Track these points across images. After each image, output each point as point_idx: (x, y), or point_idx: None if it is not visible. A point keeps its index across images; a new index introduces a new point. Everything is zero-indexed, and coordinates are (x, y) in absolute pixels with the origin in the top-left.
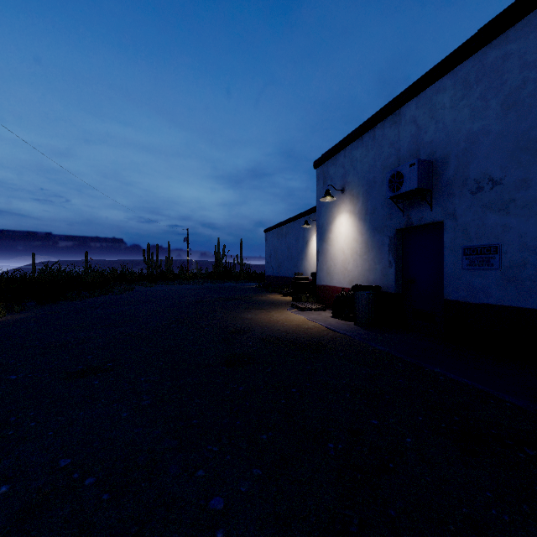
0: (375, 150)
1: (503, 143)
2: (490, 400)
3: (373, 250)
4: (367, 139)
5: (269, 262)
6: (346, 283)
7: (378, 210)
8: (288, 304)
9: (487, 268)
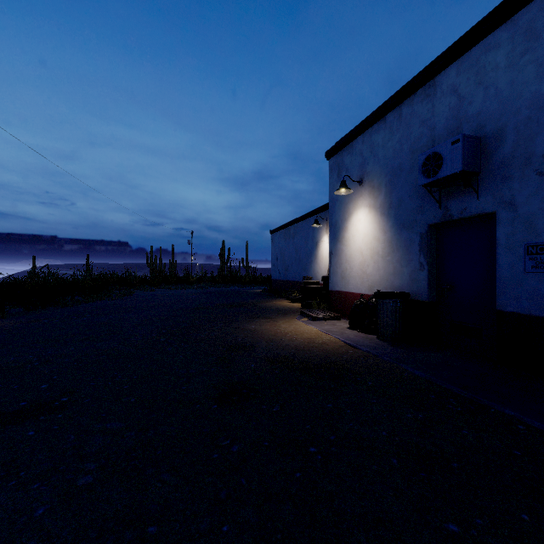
0: (401, 131)
1: None
2: None
3: (399, 250)
4: (391, 120)
5: (276, 265)
6: (365, 288)
7: (406, 202)
8: (297, 311)
9: None
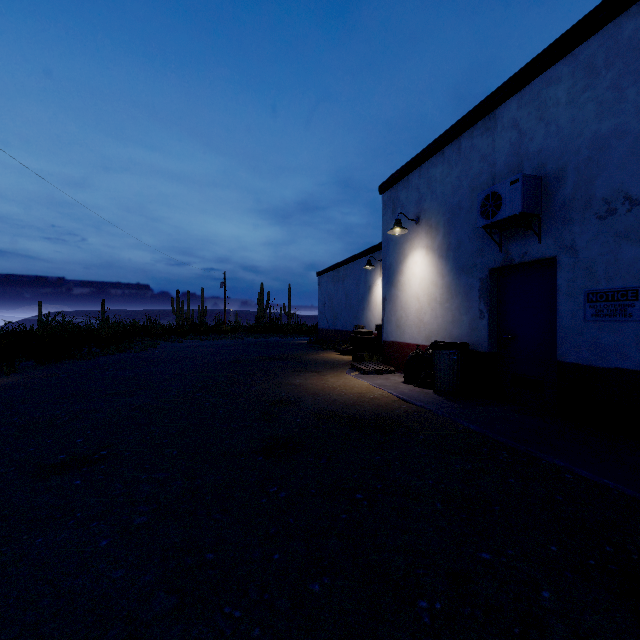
0: (461, 166)
1: None
2: None
3: (458, 296)
4: (449, 153)
5: (323, 312)
6: (422, 338)
7: (465, 244)
8: (346, 364)
9: (622, 319)
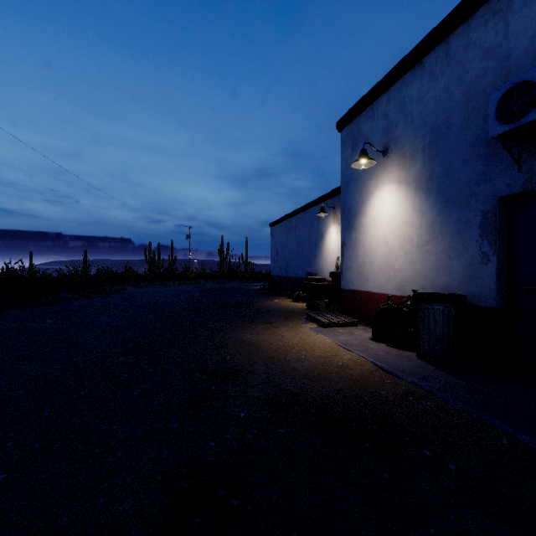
0: (450, 74)
1: None
2: None
3: (446, 236)
4: (432, 62)
5: (276, 260)
6: (392, 287)
7: (457, 169)
8: (301, 314)
9: None
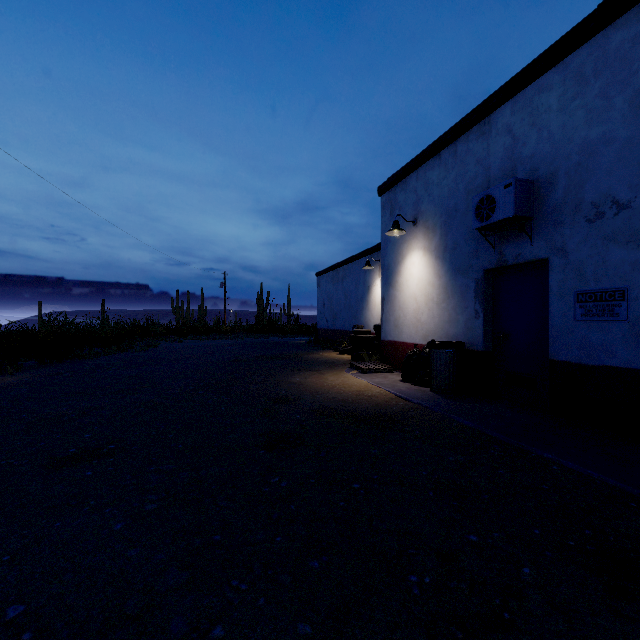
0: (457, 170)
1: (632, 154)
2: (630, 503)
3: (455, 296)
4: (446, 156)
5: (322, 312)
6: (420, 338)
7: (461, 245)
8: (345, 364)
9: (609, 319)
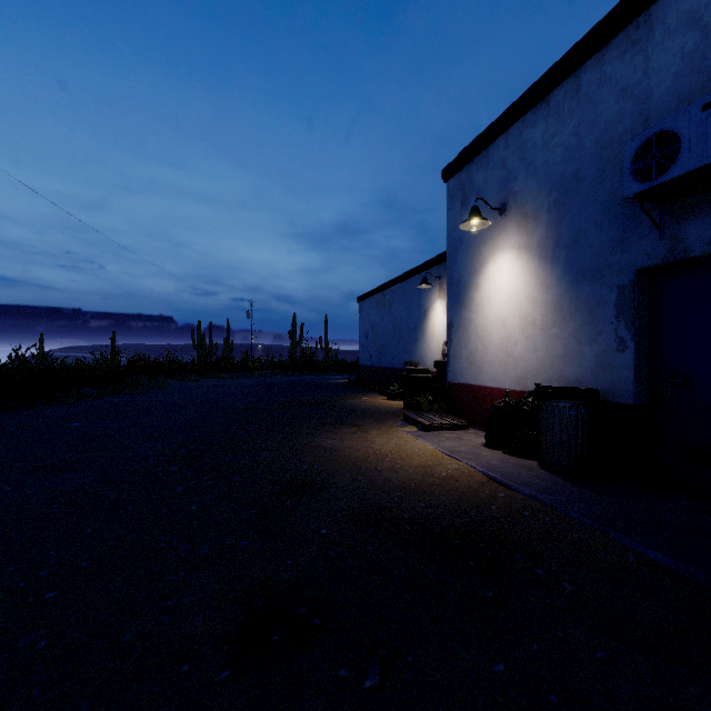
0: (580, 115)
1: None
2: None
3: (576, 316)
4: (559, 99)
5: (365, 345)
6: (511, 380)
7: (589, 234)
8: (397, 414)
9: None
